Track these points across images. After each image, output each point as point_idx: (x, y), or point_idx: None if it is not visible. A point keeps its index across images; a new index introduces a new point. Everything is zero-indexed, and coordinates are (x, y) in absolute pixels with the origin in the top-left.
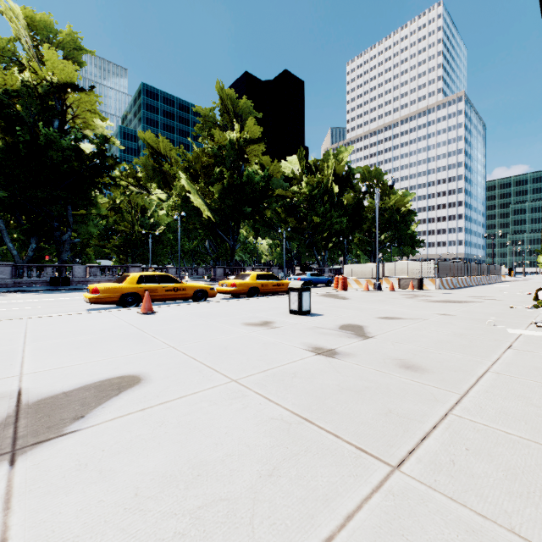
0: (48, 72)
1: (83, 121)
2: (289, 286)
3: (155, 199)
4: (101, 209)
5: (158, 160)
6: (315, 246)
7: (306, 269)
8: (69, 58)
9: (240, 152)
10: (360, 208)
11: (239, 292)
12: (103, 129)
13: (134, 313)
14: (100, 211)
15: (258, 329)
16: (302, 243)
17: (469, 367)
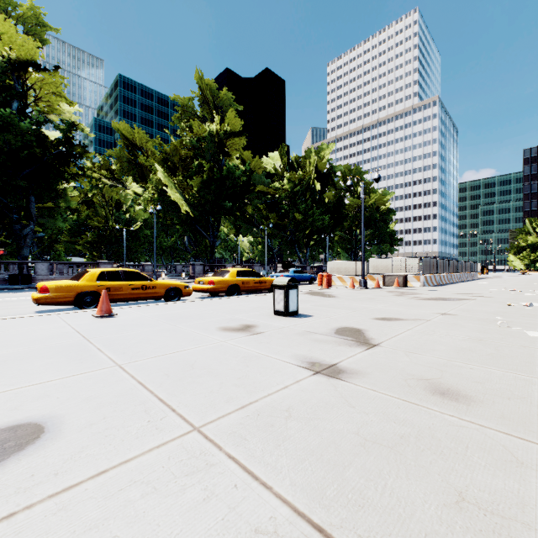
0: (5, 47)
1: (47, 105)
2: (273, 283)
3: (130, 193)
4: (70, 202)
5: (134, 152)
6: (297, 244)
7: (288, 267)
8: (31, 35)
9: (221, 145)
10: (341, 206)
11: (217, 290)
12: (71, 115)
13: (88, 316)
14: (70, 204)
15: (237, 335)
16: (284, 240)
17: (523, 391)
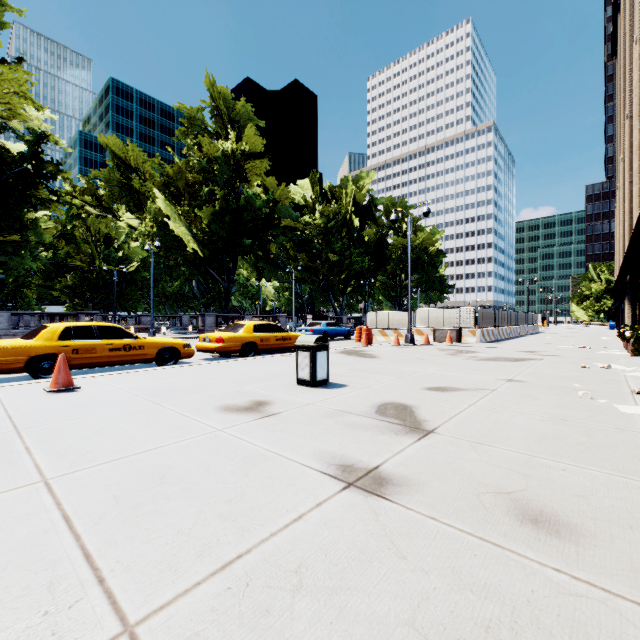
0: None
1: (7, 108)
2: (296, 343)
3: (123, 225)
4: (43, 236)
5: (127, 174)
6: (331, 290)
7: (321, 318)
8: None
9: (237, 168)
10: (383, 246)
11: (228, 350)
12: (40, 123)
13: (38, 391)
14: (42, 238)
15: (242, 418)
16: (316, 286)
17: None
